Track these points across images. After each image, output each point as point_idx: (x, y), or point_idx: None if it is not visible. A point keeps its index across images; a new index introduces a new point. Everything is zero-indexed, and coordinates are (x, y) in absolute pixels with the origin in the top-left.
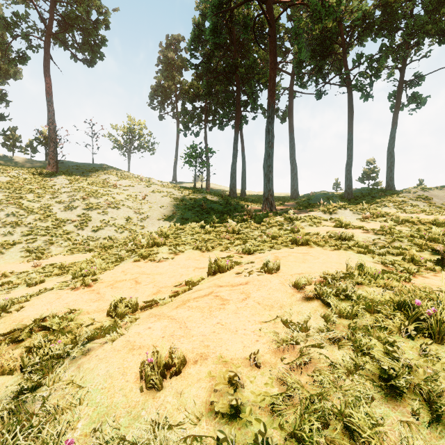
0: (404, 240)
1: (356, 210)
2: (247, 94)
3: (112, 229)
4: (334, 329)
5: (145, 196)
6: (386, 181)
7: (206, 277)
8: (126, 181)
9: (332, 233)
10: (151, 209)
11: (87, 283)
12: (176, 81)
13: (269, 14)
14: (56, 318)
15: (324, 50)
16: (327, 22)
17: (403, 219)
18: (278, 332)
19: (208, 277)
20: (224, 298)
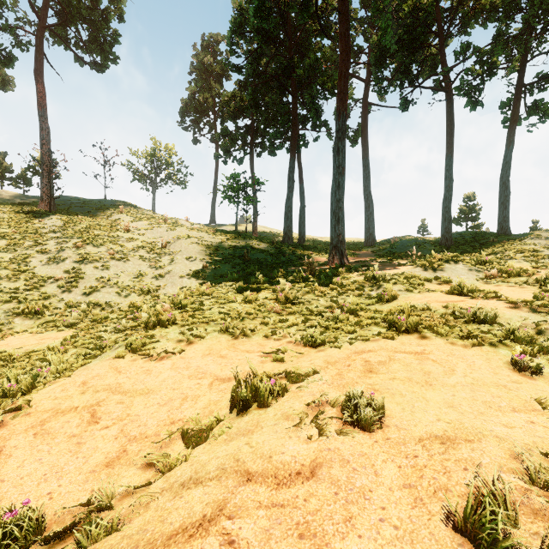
0: None
1: (473, 265)
2: (306, 108)
3: (112, 290)
4: None
5: (167, 243)
6: (499, 223)
7: (227, 416)
8: (143, 222)
9: (455, 310)
10: (173, 261)
11: None
12: (215, 92)
13: None
14: None
15: (413, 41)
16: None
17: None
18: None
19: (231, 417)
20: None
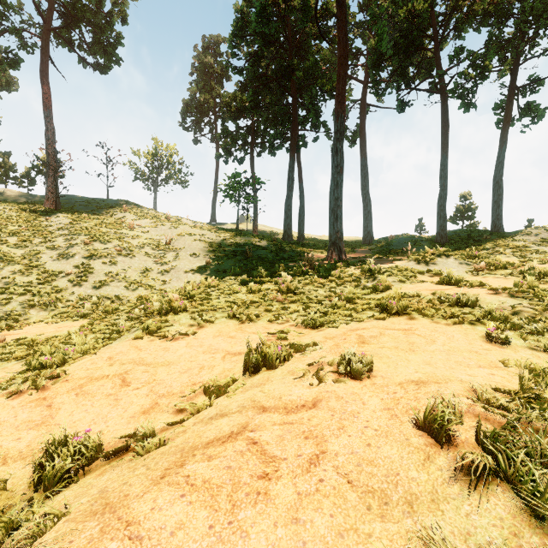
0: None
1: (463, 259)
2: (306, 108)
3: (121, 284)
4: None
5: (171, 240)
6: (492, 221)
7: (241, 377)
8: (146, 220)
9: (442, 295)
10: (177, 258)
11: (38, 383)
12: (215, 93)
13: None
14: None
15: (409, 44)
16: (416, 4)
17: (542, 272)
18: None
19: (245, 377)
20: (268, 453)
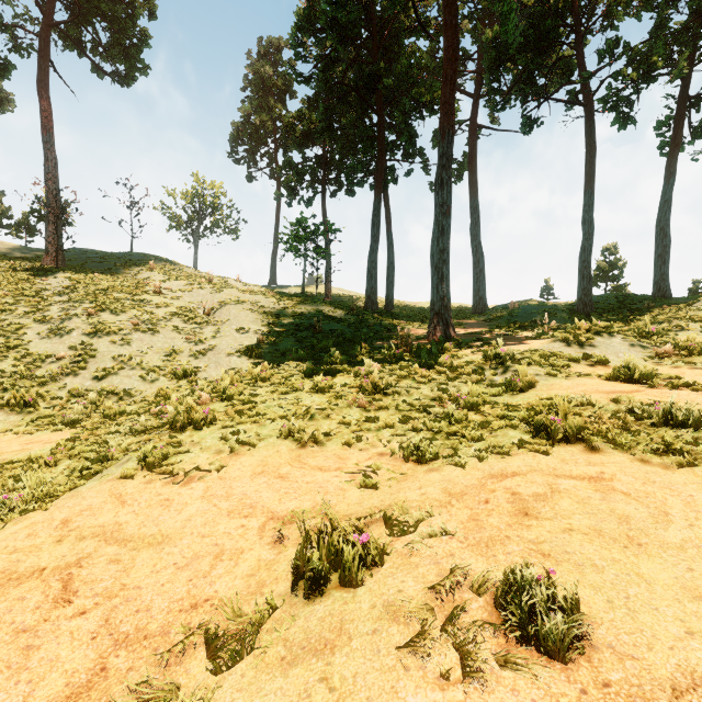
0: None
1: (636, 338)
2: (396, 131)
3: (134, 373)
4: None
5: (210, 309)
6: (655, 282)
7: (287, 600)
8: (179, 282)
9: (634, 405)
10: (218, 334)
11: None
12: (275, 114)
13: None
14: None
15: (541, 37)
16: None
17: None
18: None
19: (294, 601)
20: None
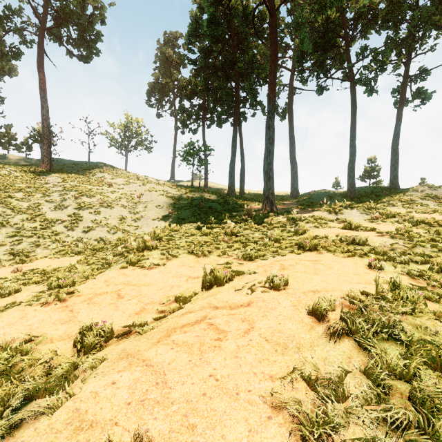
0: (426, 245)
1: (363, 210)
2: (246, 91)
3: (104, 229)
4: (386, 398)
5: (140, 195)
6: (390, 180)
7: (200, 292)
8: (121, 179)
9: (342, 237)
10: (146, 208)
11: (60, 297)
12: (174, 78)
13: (270, 4)
14: (7, 350)
15: (326, 43)
16: (330, 13)
17: (418, 220)
18: (300, 400)
19: (203, 292)
20: (220, 329)
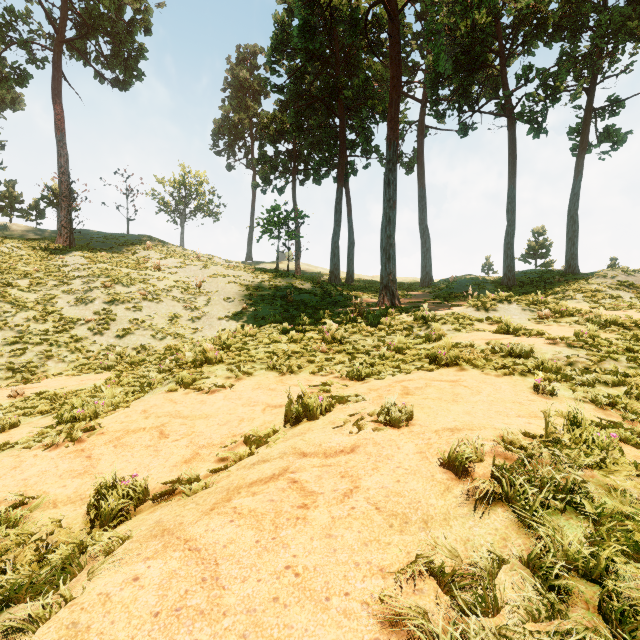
0: (619, 357)
1: (527, 305)
2: (355, 131)
3: (147, 333)
4: (563, 610)
5: (201, 282)
6: (566, 260)
7: (282, 428)
8: (174, 259)
9: (495, 345)
10: (209, 303)
11: (74, 436)
12: (252, 112)
13: (389, 3)
14: None
15: (472, 61)
16: (478, 17)
17: (608, 320)
18: (426, 611)
19: (286, 428)
20: (307, 489)
